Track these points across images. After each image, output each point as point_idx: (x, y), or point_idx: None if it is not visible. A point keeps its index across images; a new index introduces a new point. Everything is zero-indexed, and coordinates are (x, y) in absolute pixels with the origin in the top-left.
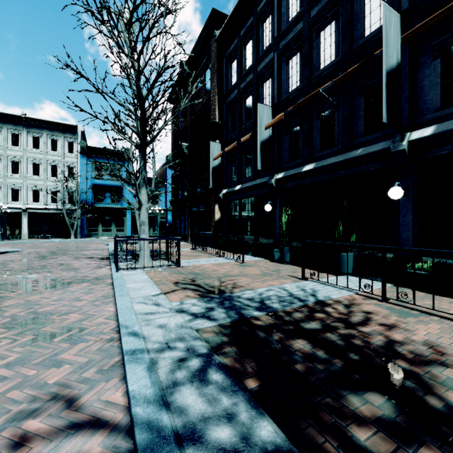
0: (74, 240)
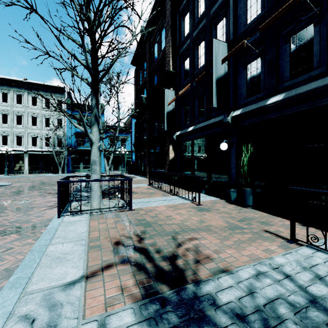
0: (61, 175)
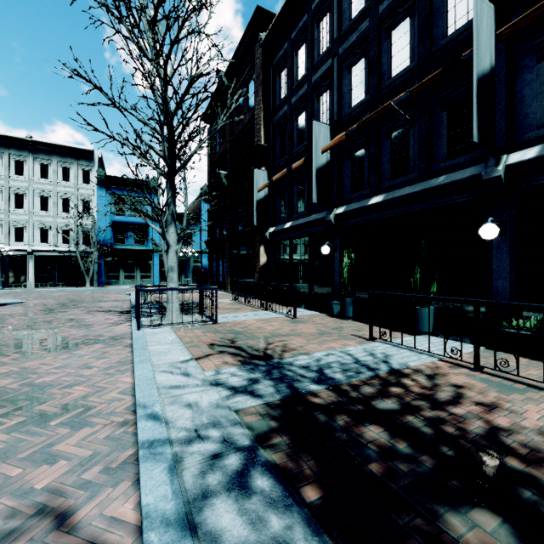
0: (90, 289)
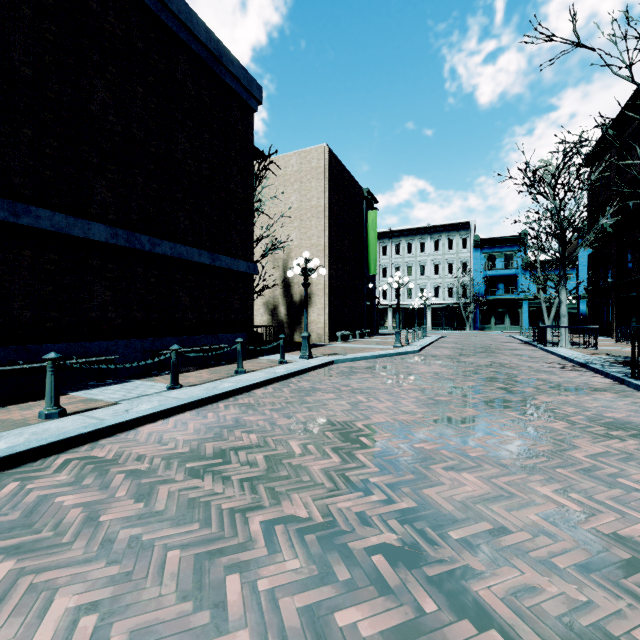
0: (471, 332)
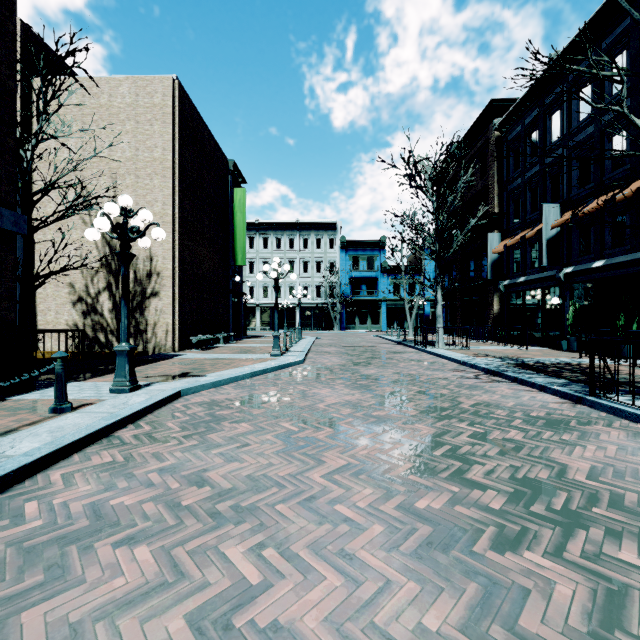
0: (339, 332)
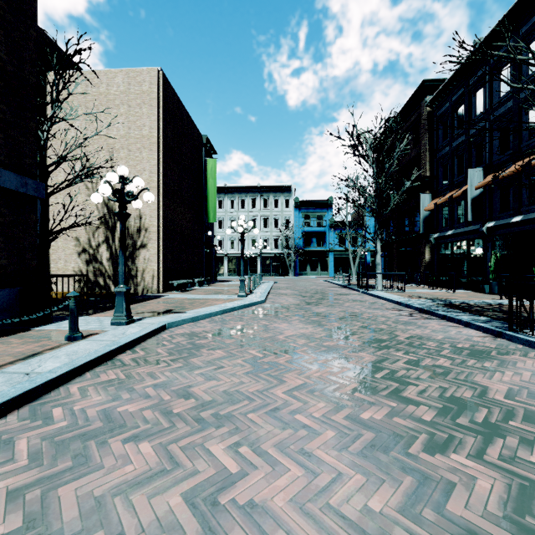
0: (293, 277)
